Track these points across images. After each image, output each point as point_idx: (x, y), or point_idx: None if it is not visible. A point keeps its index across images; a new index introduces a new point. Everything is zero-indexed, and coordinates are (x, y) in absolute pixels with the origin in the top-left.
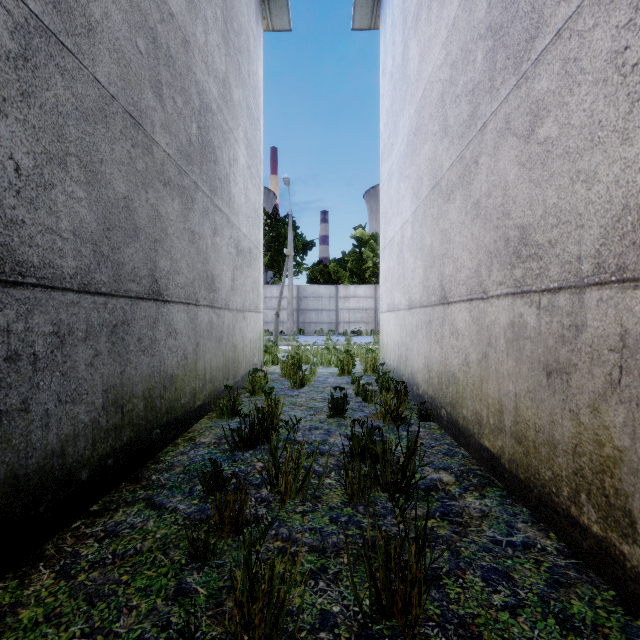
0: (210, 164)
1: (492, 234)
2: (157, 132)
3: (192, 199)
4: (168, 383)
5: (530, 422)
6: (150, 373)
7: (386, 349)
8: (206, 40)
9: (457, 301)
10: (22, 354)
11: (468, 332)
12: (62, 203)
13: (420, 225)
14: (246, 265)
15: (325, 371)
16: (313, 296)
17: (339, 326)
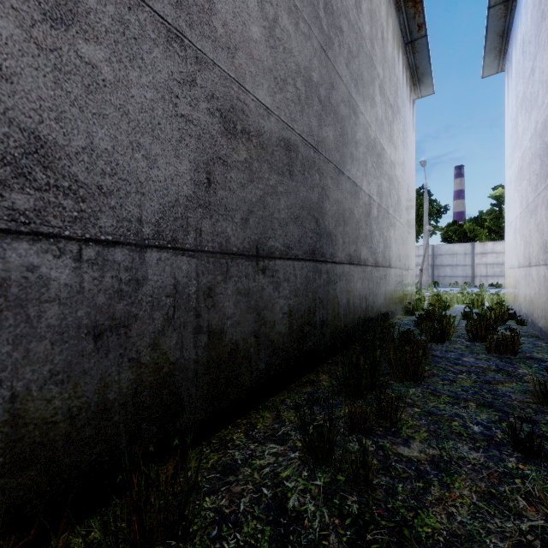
0: (399, 206)
1: (540, 240)
2: (390, 209)
3: (395, 226)
4: (391, 297)
5: (546, 310)
6: (389, 292)
7: (508, 293)
8: (398, 155)
9: (533, 265)
10: (377, 282)
11: (535, 279)
12: (380, 245)
13: (522, 222)
14: (409, 245)
15: (460, 306)
16: (447, 253)
17: (475, 279)
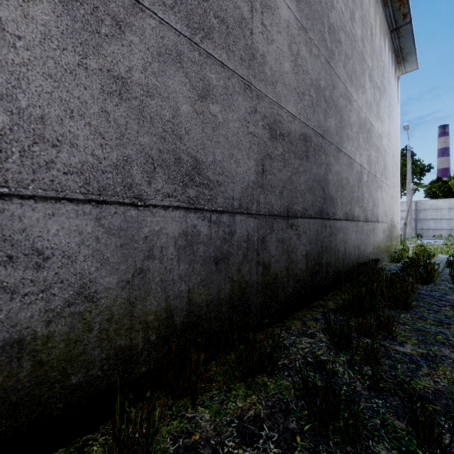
0: (385, 170)
1: None
2: (377, 174)
3: (382, 187)
4: (378, 246)
5: None
6: (376, 242)
7: None
8: (384, 127)
9: None
10: (367, 234)
11: None
12: (369, 204)
13: None
14: (394, 202)
15: (444, 256)
16: (431, 208)
17: None
